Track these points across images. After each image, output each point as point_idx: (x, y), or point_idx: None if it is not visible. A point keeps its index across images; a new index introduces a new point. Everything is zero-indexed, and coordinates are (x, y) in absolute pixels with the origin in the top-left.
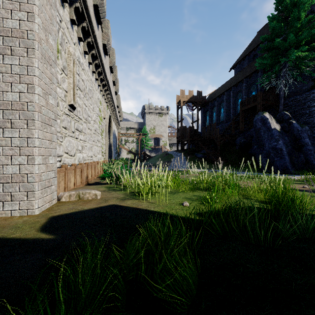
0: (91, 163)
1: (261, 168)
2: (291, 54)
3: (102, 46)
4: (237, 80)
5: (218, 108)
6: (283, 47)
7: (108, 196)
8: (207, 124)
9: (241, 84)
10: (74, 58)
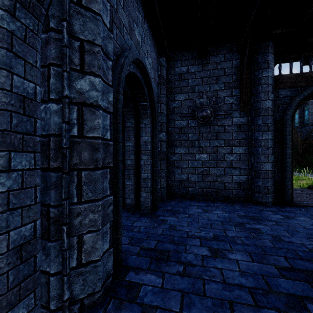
0: None
1: None
2: None
3: None
4: None
5: (301, 110)
6: None
7: None
8: None
9: None
10: None
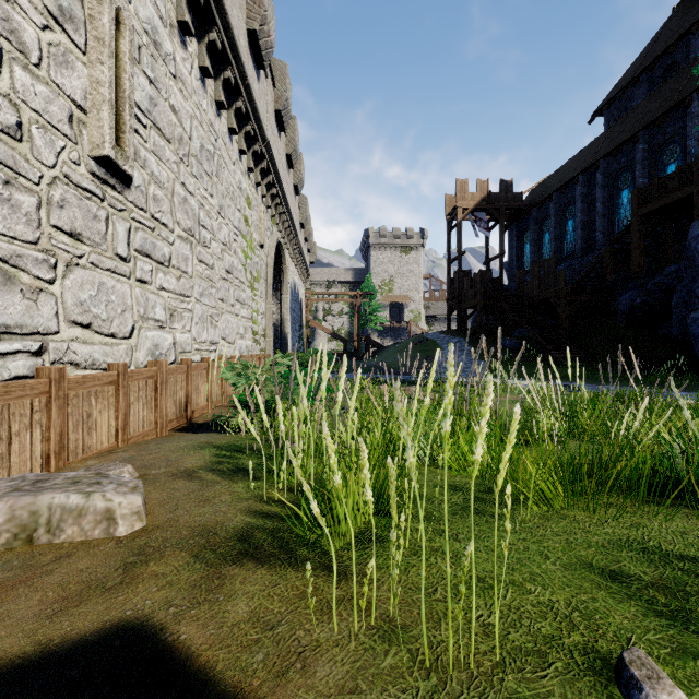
0: (207, 362)
1: None
2: None
3: (248, 39)
4: (619, 140)
5: (557, 220)
6: None
7: (175, 518)
8: (527, 263)
9: (630, 149)
10: (118, 3)
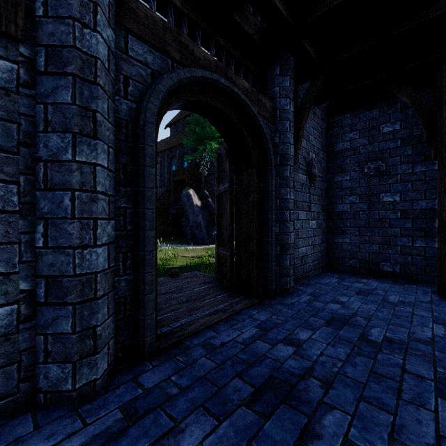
0: None
1: (187, 240)
2: (208, 143)
3: None
4: (172, 145)
5: None
6: (203, 135)
7: None
8: None
9: (175, 150)
10: None
